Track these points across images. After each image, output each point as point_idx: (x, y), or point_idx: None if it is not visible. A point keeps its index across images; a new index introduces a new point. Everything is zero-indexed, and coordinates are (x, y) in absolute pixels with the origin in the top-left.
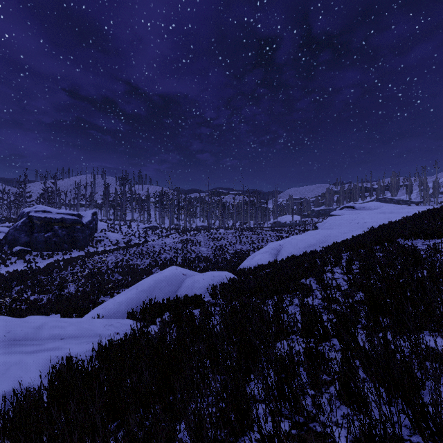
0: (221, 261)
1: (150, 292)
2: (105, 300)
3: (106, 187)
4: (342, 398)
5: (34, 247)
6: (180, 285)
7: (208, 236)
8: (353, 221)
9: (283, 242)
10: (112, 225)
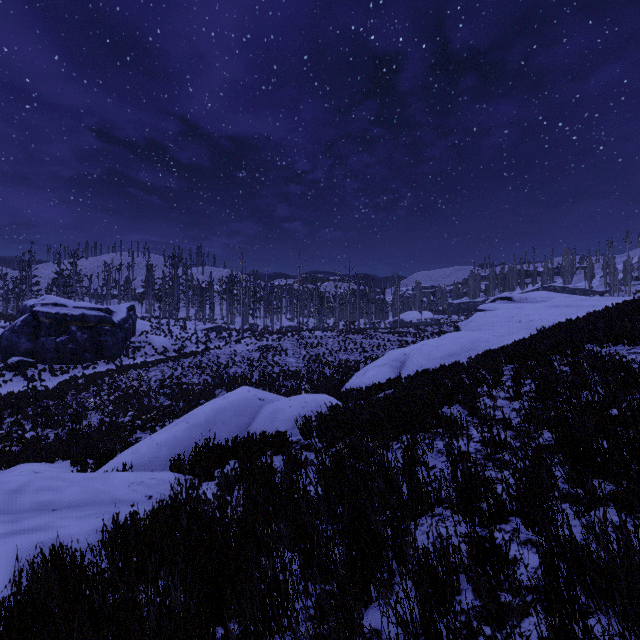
0: (317, 378)
1: (208, 427)
2: (142, 437)
3: (149, 269)
4: None
5: (40, 357)
6: (254, 416)
7: (298, 341)
8: (512, 318)
9: (409, 350)
10: (158, 326)
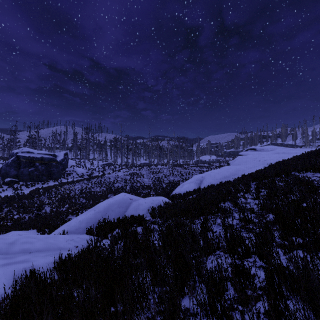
0: (158, 188)
1: (104, 213)
2: (72, 218)
3: (74, 134)
4: (270, 315)
5: (20, 178)
6: (127, 207)
7: (149, 170)
8: (256, 159)
9: (204, 175)
10: (79, 163)
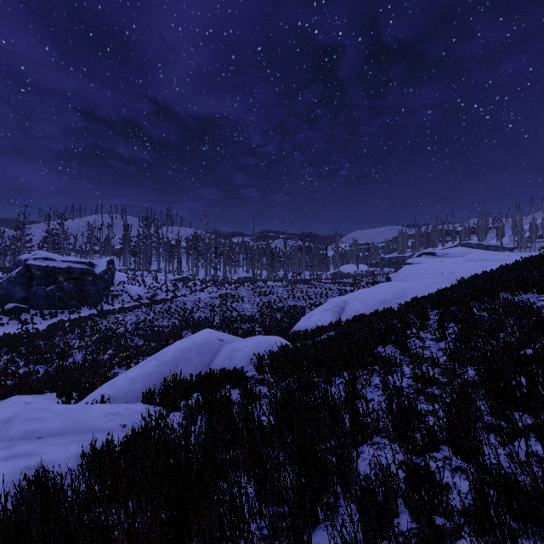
0: (269, 321)
1: (175, 364)
2: (119, 372)
3: (126, 229)
4: None
5: (32, 304)
6: (215, 354)
7: (252, 290)
8: (436, 270)
9: (348, 297)
10: (133, 277)
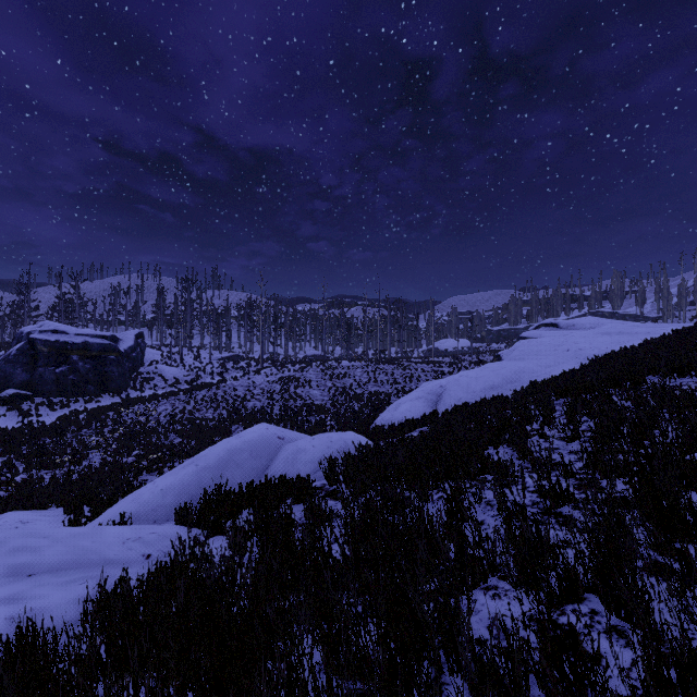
0: (344, 412)
1: (220, 470)
2: (149, 479)
3: (159, 293)
4: None
5: (37, 390)
6: (273, 457)
7: (323, 371)
8: (559, 346)
9: (446, 382)
10: (169, 355)
